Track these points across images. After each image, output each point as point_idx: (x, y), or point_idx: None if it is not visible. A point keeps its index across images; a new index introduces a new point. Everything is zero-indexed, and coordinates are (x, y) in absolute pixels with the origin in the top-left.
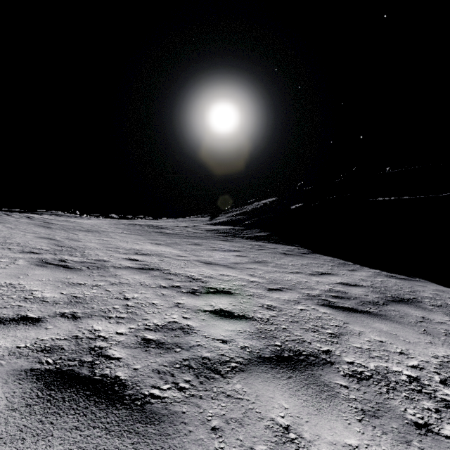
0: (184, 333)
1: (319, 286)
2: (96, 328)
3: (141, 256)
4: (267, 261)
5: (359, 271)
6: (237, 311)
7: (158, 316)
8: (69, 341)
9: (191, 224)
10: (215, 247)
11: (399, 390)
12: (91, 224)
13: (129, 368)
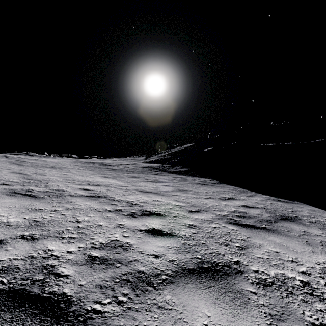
0: (124, 250)
1: (227, 208)
2: (50, 248)
3: (92, 187)
4: (188, 189)
5: (255, 196)
6: (166, 229)
7: (103, 235)
8: (25, 261)
9: (131, 162)
10: (149, 179)
11: (296, 294)
12: (55, 162)
13: (75, 284)
